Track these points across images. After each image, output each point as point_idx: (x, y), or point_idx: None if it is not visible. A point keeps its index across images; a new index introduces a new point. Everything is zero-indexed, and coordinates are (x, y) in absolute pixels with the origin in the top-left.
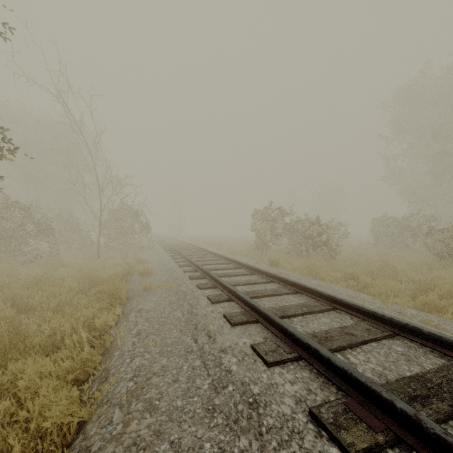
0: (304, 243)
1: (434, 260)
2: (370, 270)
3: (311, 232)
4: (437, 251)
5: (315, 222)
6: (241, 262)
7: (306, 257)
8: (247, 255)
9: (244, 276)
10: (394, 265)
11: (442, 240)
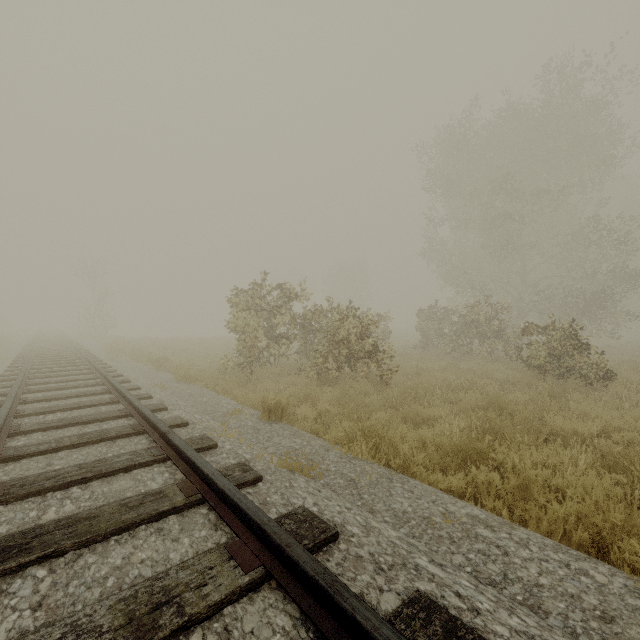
0: (331, 353)
1: (534, 376)
2: (488, 418)
3: (346, 332)
4: (540, 362)
5: (349, 313)
6: (170, 440)
7: (342, 385)
8: (217, 384)
9: (160, 523)
10: (508, 397)
11: (544, 343)
